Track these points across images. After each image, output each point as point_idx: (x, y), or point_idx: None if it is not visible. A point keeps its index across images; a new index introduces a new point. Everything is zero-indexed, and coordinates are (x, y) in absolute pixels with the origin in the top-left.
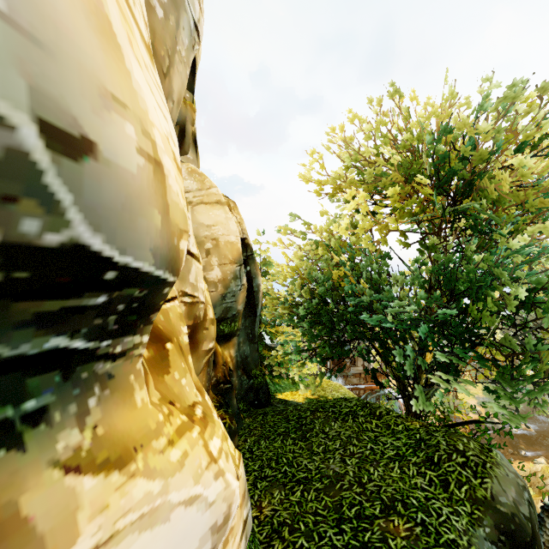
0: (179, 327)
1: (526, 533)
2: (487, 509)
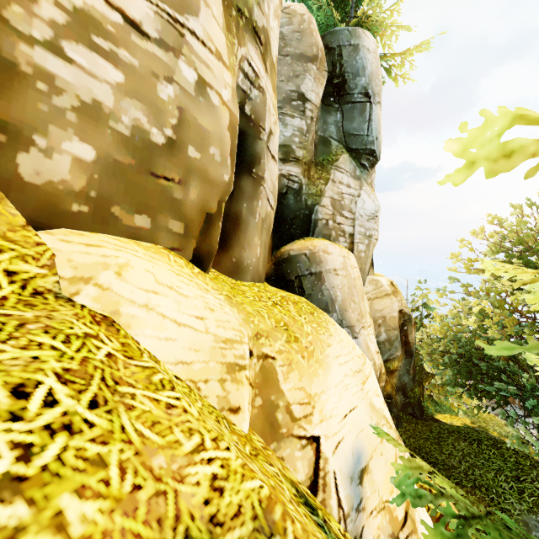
0: None
1: None
2: None
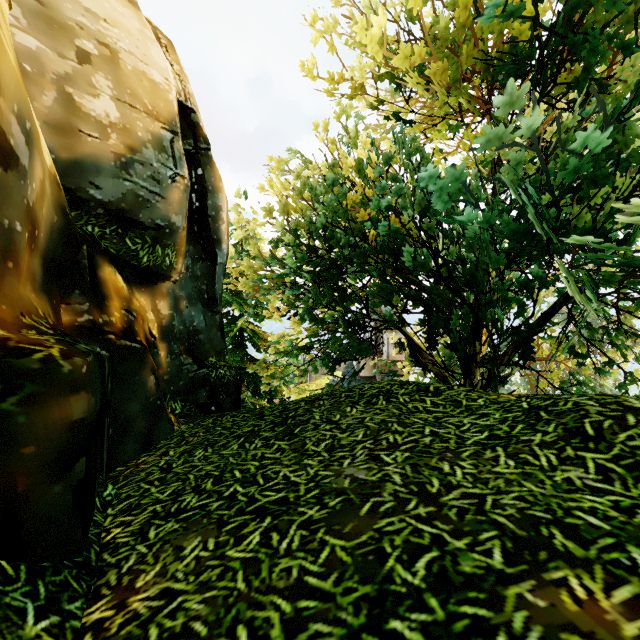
0: None
1: None
2: None
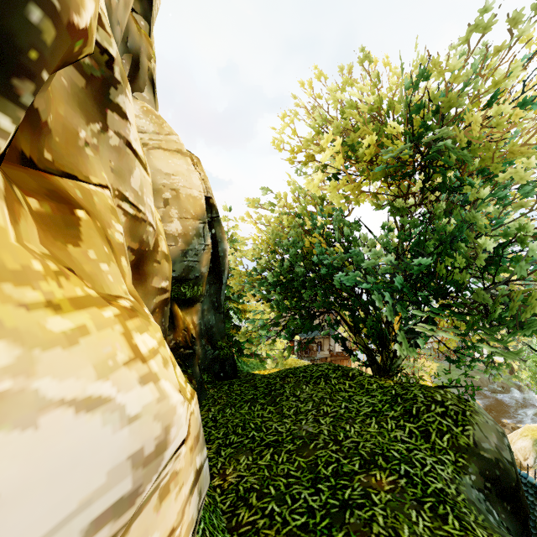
0: (109, 219)
1: (511, 478)
2: (471, 456)
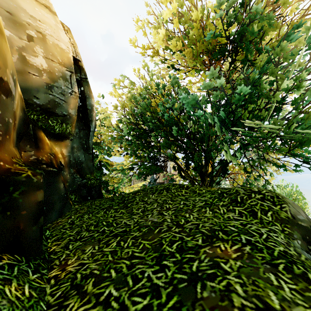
0: None
1: None
2: (293, 225)
